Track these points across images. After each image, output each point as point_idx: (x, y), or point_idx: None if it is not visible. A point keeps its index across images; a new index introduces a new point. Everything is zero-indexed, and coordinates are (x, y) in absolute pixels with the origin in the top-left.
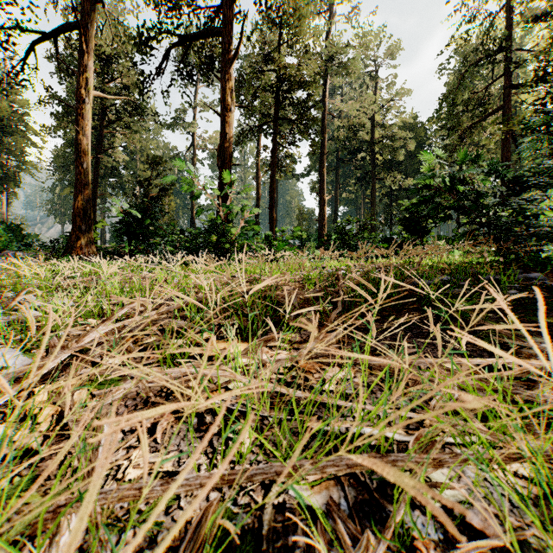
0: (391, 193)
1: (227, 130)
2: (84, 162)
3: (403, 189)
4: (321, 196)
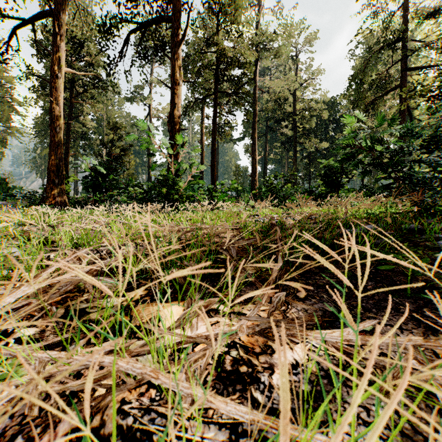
0: (310, 155)
1: (176, 100)
2: (57, 127)
3: (319, 151)
4: (254, 156)
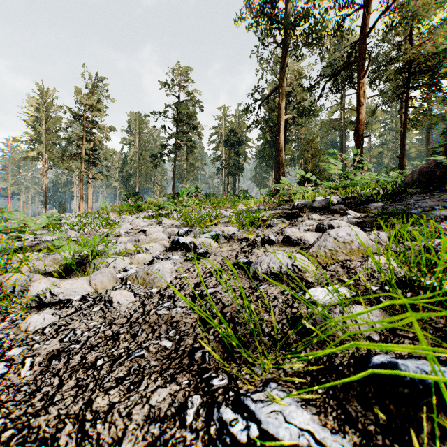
0: None
1: (360, 117)
2: (280, 154)
3: None
4: None
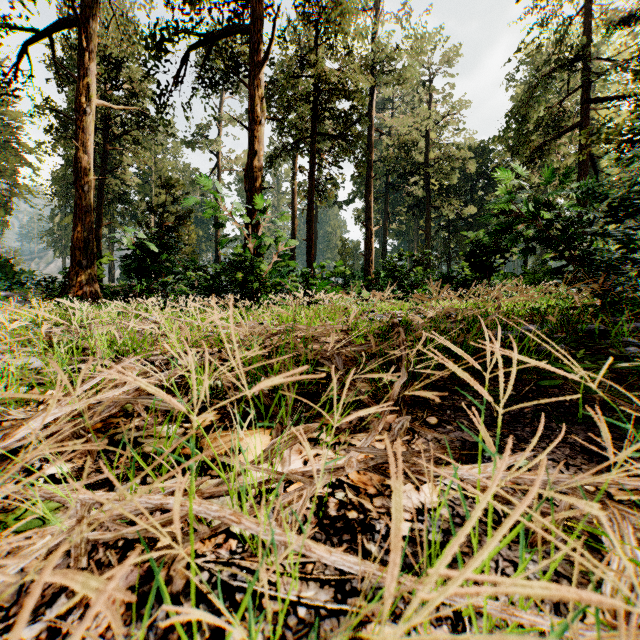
0: (449, 224)
1: (257, 146)
2: (85, 185)
3: (463, 219)
4: (368, 227)
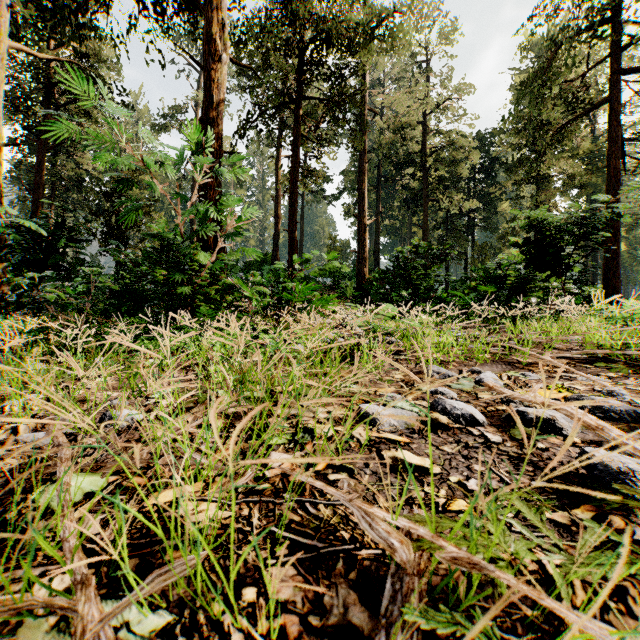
0: (447, 220)
1: (214, 91)
2: None
3: (462, 215)
4: (361, 219)
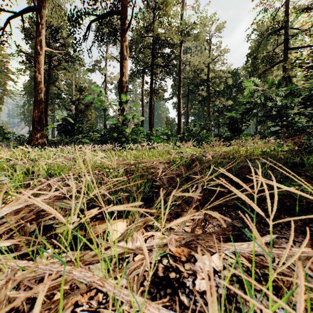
0: (219, 109)
1: (124, 70)
2: (39, 89)
3: (226, 107)
4: (179, 110)
